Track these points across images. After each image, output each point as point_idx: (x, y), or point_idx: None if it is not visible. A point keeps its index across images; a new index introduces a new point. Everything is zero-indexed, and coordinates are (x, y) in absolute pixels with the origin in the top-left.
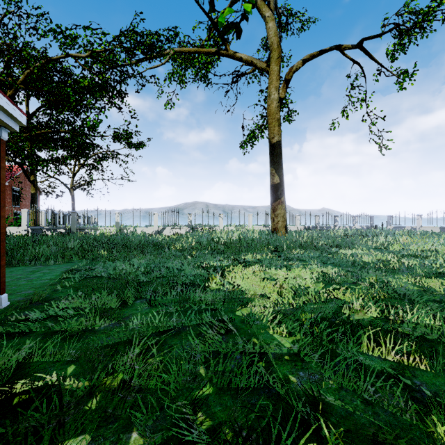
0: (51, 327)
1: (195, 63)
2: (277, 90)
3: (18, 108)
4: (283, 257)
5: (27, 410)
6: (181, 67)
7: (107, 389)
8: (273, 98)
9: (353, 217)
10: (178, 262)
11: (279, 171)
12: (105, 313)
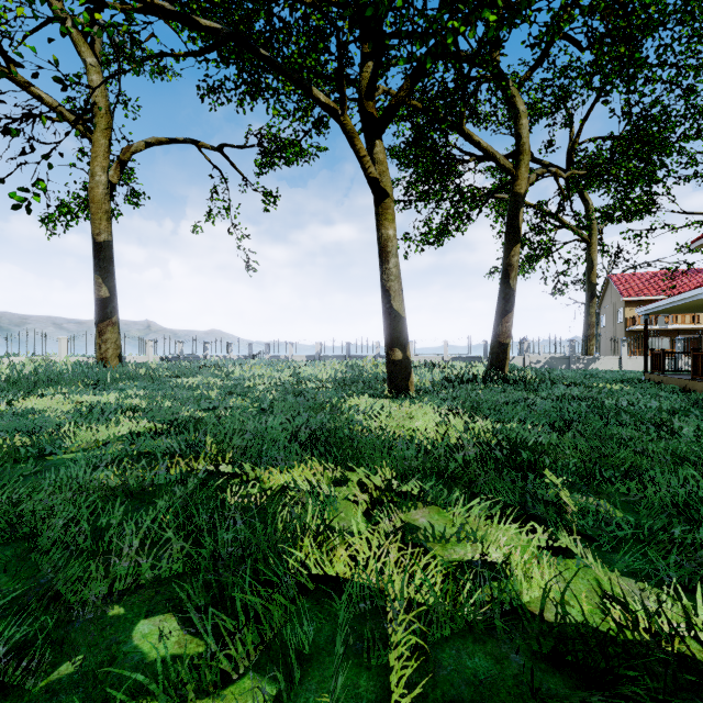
0: None
1: None
2: (106, 171)
3: None
4: (99, 388)
5: None
6: None
7: None
8: (99, 181)
9: (229, 345)
10: None
11: (109, 281)
12: None
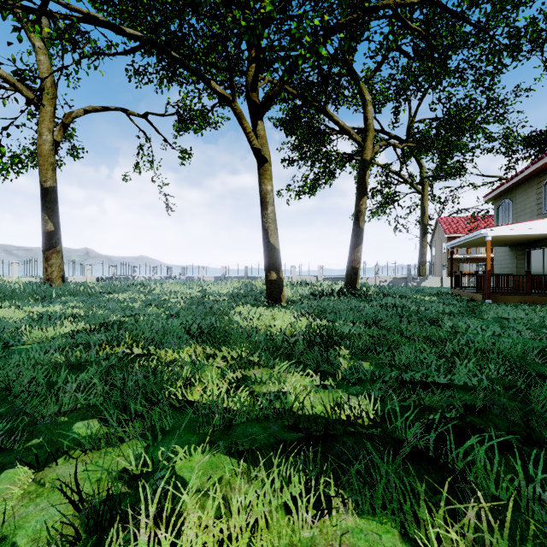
0: None
1: None
2: (51, 132)
3: None
4: (46, 302)
5: None
6: None
7: None
8: (46, 139)
9: (153, 268)
10: None
11: (54, 218)
12: None
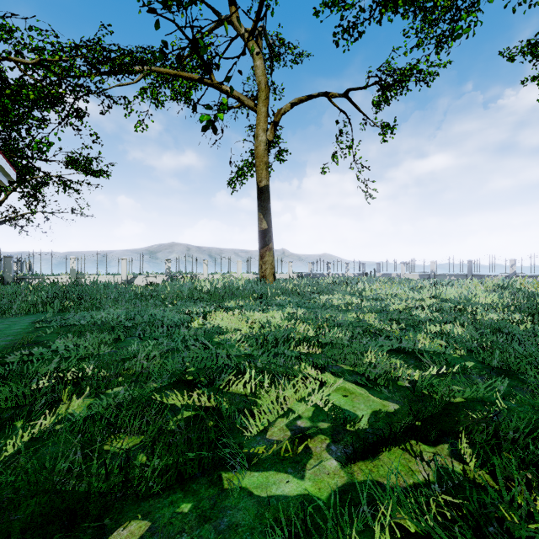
0: (61, 354)
1: (175, 86)
2: (265, 132)
3: (12, 166)
4: (264, 303)
5: (79, 384)
6: (156, 82)
7: (129, 371)
8: (261, 140)
9: (346, 265)
10: (159, 310)
11: (267, 216)
12: (104, 344)
